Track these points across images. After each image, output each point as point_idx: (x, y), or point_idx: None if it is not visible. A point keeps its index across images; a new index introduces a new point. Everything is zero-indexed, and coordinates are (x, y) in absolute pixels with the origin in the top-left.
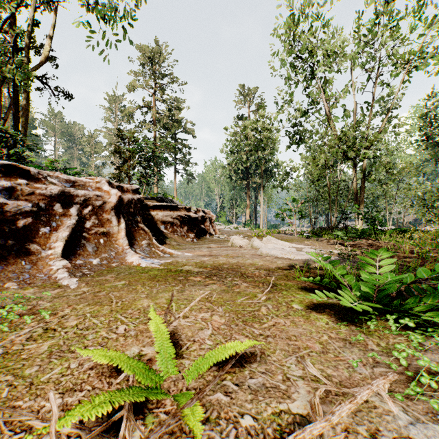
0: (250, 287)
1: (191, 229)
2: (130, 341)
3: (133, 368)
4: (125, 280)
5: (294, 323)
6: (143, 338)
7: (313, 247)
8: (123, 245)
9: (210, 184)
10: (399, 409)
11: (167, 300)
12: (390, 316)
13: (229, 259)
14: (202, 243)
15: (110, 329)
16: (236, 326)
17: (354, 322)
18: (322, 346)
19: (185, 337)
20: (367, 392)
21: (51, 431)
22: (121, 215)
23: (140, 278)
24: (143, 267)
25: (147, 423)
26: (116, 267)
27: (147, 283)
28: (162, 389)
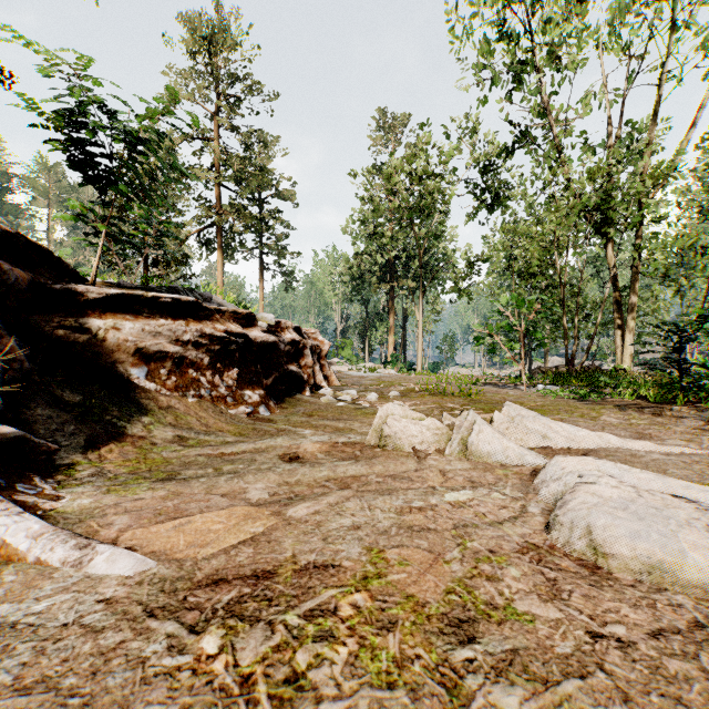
0: None
1: (252, 377)
2: None
3: None
4: None
5: None
6: None
7: (707, 455)
8: None
9: (324, 293)
10: None
11: None
12: None
13: None
14: (275, 427)
15: None
16: None
17: None
18: None
19: None
20: None
21: None
22: None
23: None
24: None
25: None
26: None
27: None
28: None
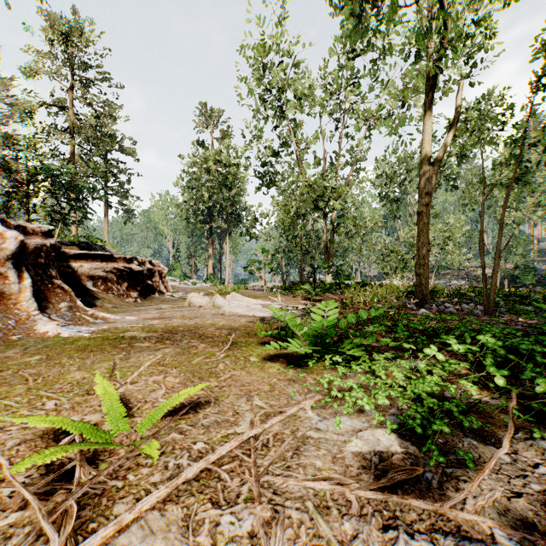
0: (208, 347)
1: (133, 286)
2: (66, 414)
3: (79, 429)
4: (41, 355)
5: (249, 373)
6: (83, 408)
7: (281, 304)
8: (30, 310)
9: (159, 226)
10: (315, 415)
11: (107, 369)
12: (327, 356)
13: (185, 321)
14: (149, 304)
15: (33, 407)
16: (192, 383)
17: (301, 365)
18: (271, 387)
19: (135, 400)
20: (295, 409)
21: (7, 475)
22: (24, 267)
23: (63, 350)
24: (64, 338)
25: (102, 469)
26: (19, 340)
27: (76, 355)
28: (113, 443)
